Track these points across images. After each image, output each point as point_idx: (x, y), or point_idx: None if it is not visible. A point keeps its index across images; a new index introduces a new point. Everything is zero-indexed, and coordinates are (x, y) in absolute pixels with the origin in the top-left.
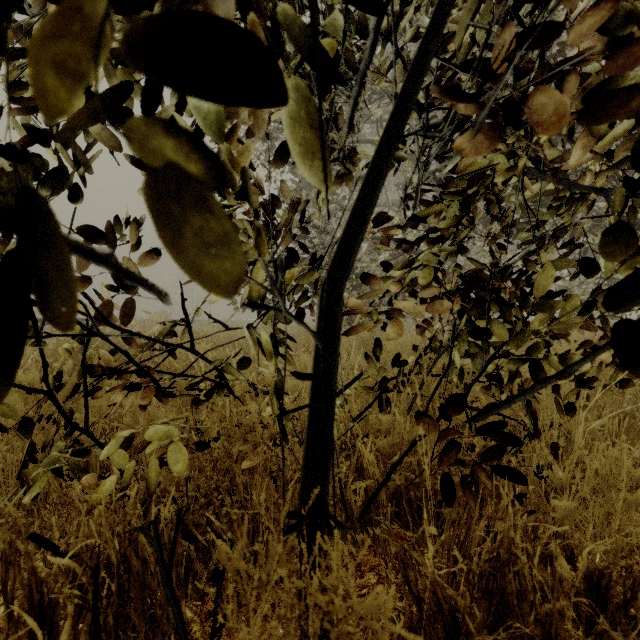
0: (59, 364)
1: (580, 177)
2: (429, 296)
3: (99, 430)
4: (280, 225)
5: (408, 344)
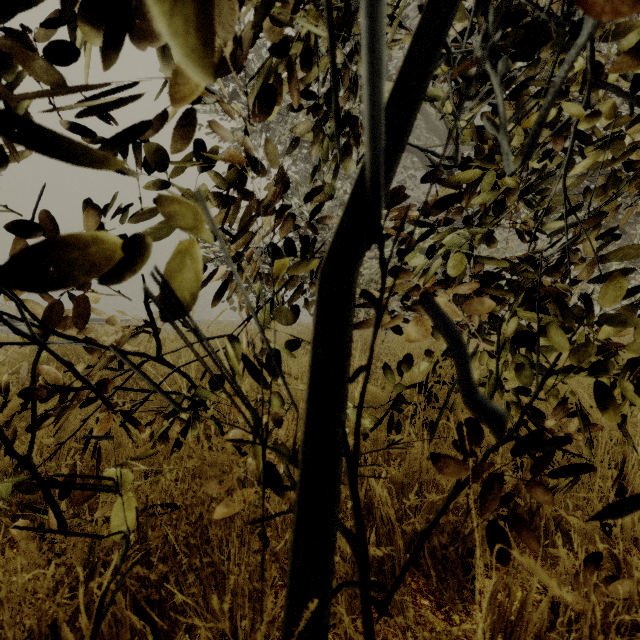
0: (1, 375)
1: (637, 148)
2: (461, 291)
3: (66, 448)
4: (267, 199)
5: (423, 349)
